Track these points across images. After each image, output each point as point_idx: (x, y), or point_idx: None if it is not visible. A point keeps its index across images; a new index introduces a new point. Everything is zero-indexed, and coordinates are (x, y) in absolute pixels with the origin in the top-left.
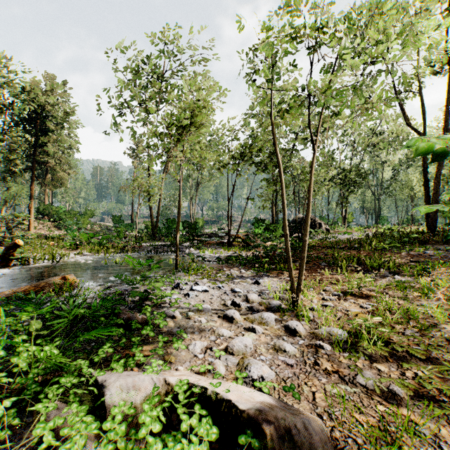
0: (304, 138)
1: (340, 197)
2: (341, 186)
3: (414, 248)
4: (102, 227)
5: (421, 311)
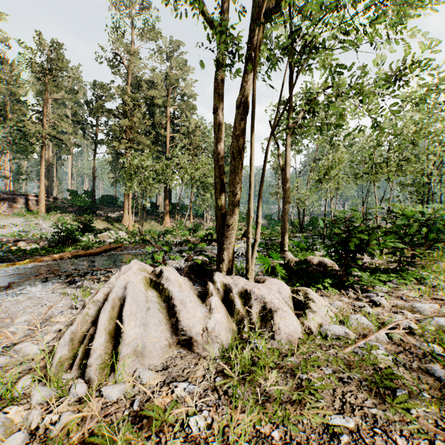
0: None
1: None
2: None
3: None
4: None
5: None
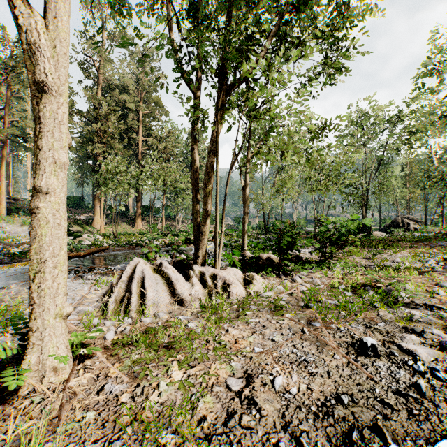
0: (394, 149)
1: (439, 198)
2: (443, 187)
3: (439, 241)
4: (227, 225)
5: (362, 255)
